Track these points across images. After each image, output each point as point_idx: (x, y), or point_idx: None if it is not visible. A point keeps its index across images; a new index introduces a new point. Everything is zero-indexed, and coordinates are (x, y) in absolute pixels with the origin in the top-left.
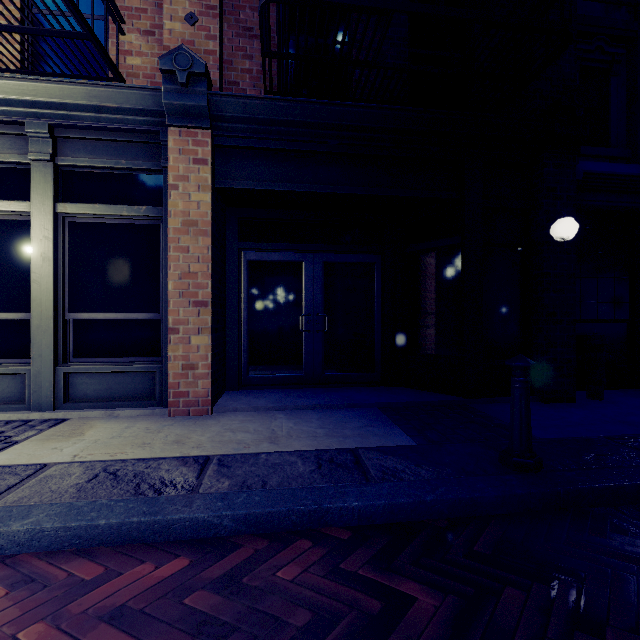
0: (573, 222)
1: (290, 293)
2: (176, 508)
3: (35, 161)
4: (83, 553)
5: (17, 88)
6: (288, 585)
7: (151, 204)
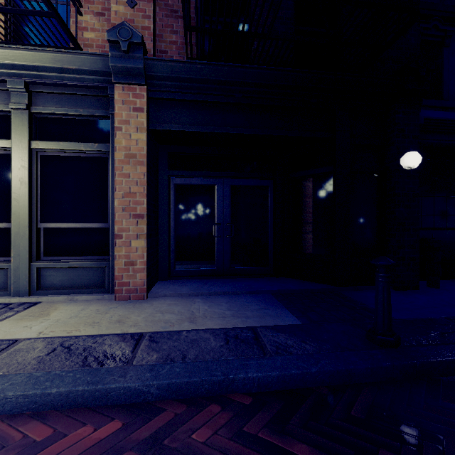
0: (418, 155)
1: (206, 208)
2: (113, 378)
3: (15, 109)
4: (38, 416)
5: (0, 54)
6: (201, 447)
7: (102, 142)
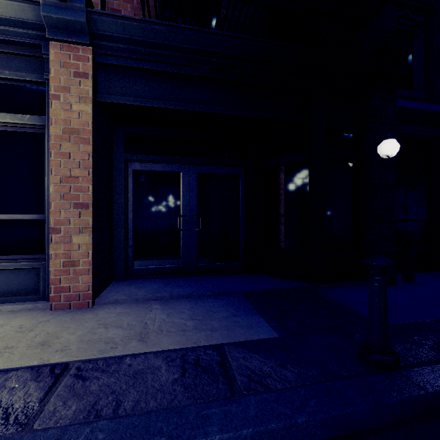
0: (396, 142)
1: (170, 198)
2: None
3: None
4: None
5: None
6: None
7: (36, 114)
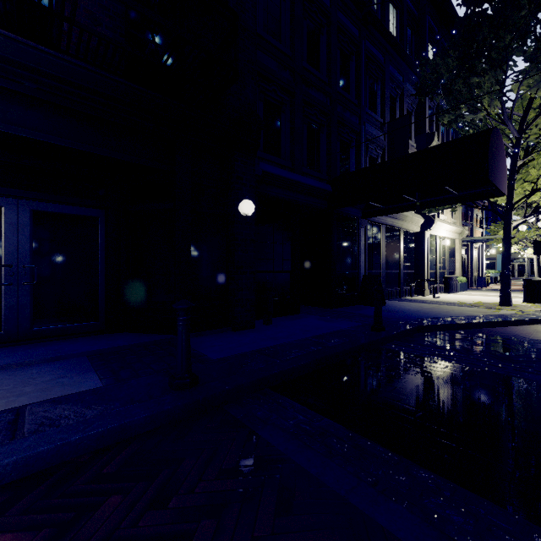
0: (251, 203)
1: None
2: None
3: None
4: None
5: None
6: None
7: None
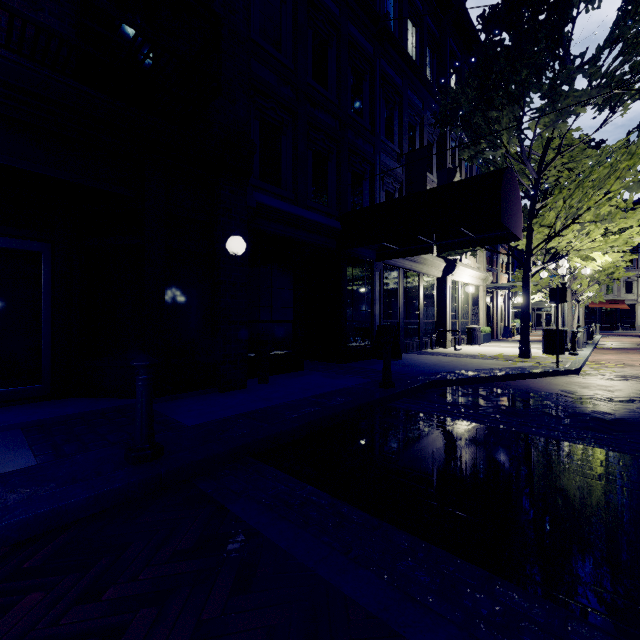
0: (241, 241)
1: None
2: None
3: None
4: None
5: None
6: None
7: None
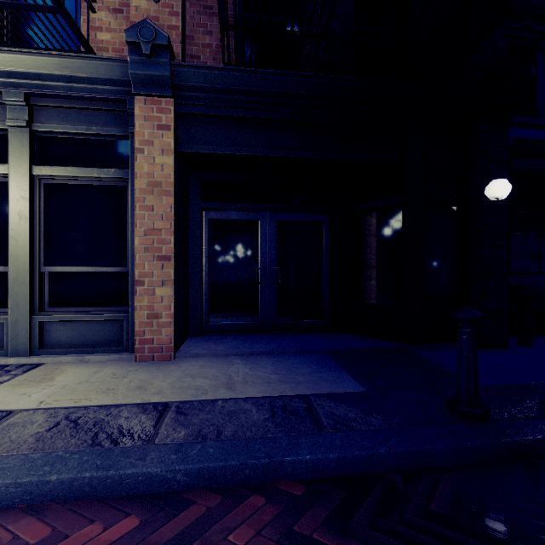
0: (507, 183)
1: (247, 248)
2: (130, 461)
3: (13, 127)
4: (33, 510)
5: None
6: None
7: (119, 167)
